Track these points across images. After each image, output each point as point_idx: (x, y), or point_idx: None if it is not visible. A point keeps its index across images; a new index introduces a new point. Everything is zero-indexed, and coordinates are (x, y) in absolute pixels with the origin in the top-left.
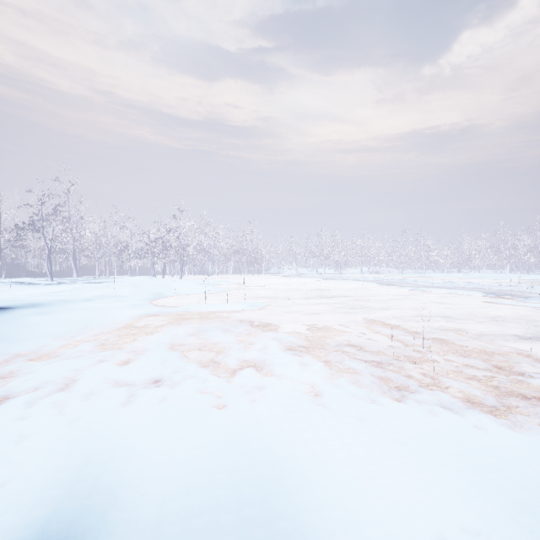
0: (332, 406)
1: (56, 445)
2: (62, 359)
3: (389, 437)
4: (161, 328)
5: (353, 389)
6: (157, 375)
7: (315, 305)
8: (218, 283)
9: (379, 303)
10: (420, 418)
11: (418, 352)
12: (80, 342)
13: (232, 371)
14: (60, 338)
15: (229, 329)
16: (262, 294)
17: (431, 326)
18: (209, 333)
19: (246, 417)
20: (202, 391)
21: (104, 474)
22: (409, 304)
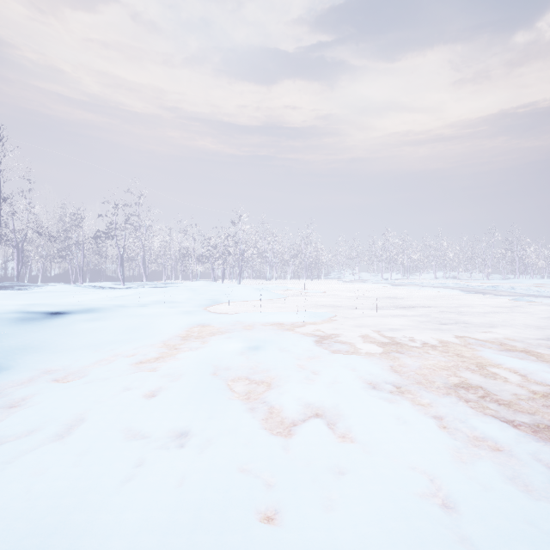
0: None
1: None
2: (86, 382)
3: None
4: (208, 343)
5: (520, 503)
6: (185, 423)
7: (390, 317)
8: (275, 288)
9: (475, 317)
10: None
11: None
12: (116, 358)
13: (290, 425)
14: (99, 351)
15: (287, 348)
16: (323, 302)
17: None
18: (262, 353)
19: None
20: (242, 468)
21: None
22: (521, 319)
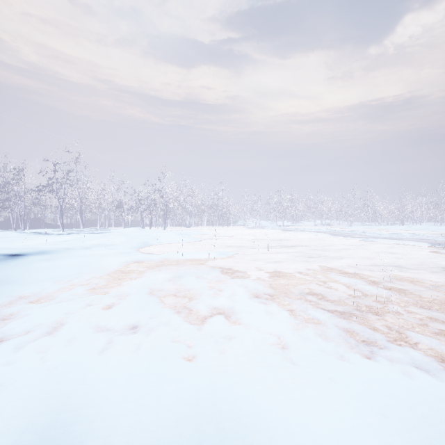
0: (300, 362)
1: (29, 399)
2: (56, 302)
3: (366, 406)
4: (144, 274)
5: (320, 343)
6: (135, 320)
7: (277, 253)
8: (194, 233)
9: (333, 252)
10: (396, 382)
11: (379, 302)
12: (74, 286)
13: (203, 318)
14: (59, 282)
15: (202, 276)
16: (231, 243)
17: (386, 275)
18: (184, 279)
19: (215, 373)
20: (174, 340)
21: (66, 440)
22: (361, 253)
